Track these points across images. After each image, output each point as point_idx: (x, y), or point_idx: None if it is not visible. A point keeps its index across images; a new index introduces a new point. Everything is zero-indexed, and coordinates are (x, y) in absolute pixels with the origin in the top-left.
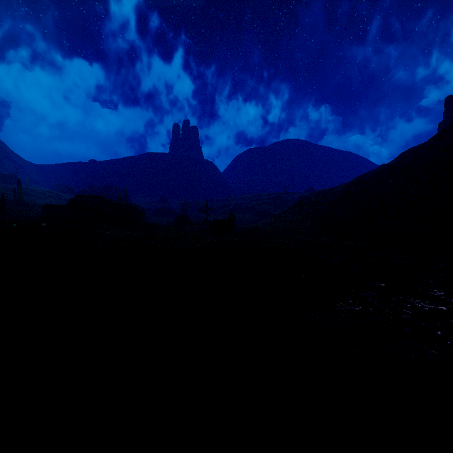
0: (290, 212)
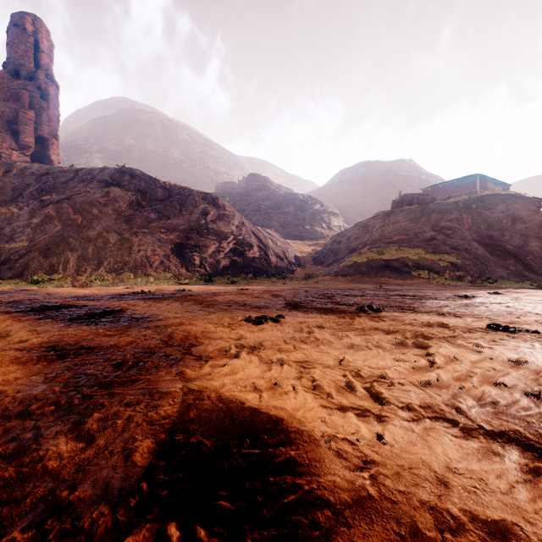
0: None
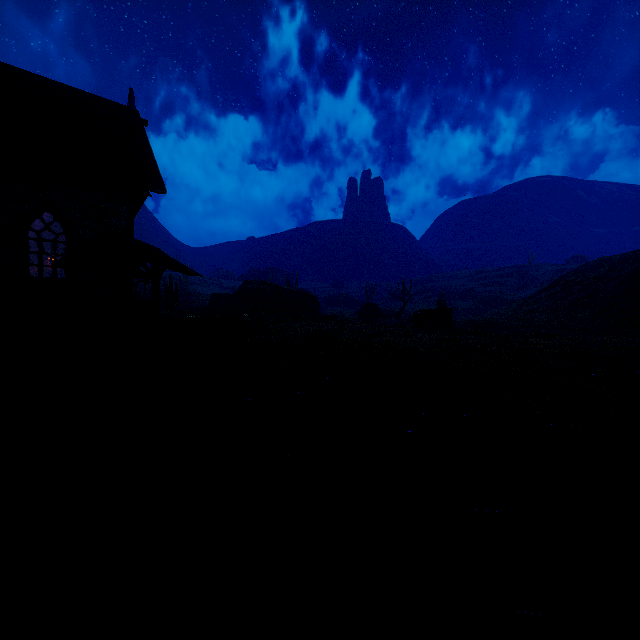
0: (545, 296)
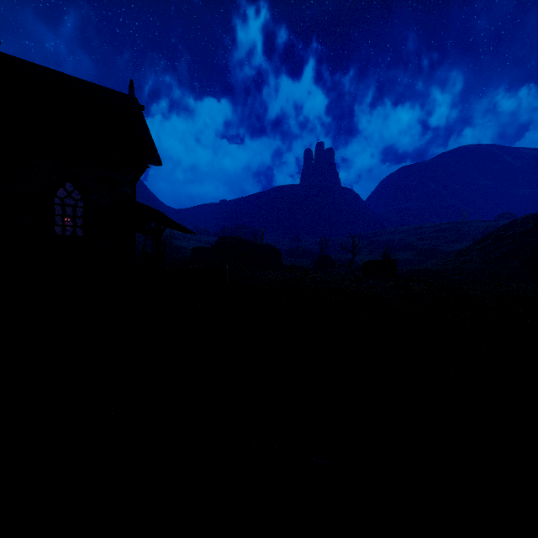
0: (477, 249)
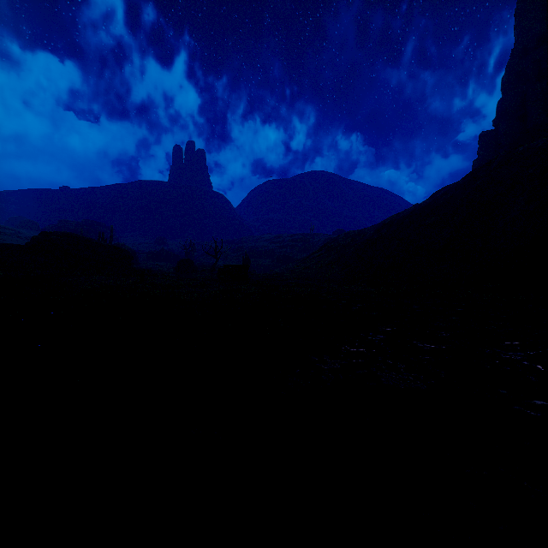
0: (315, 257)
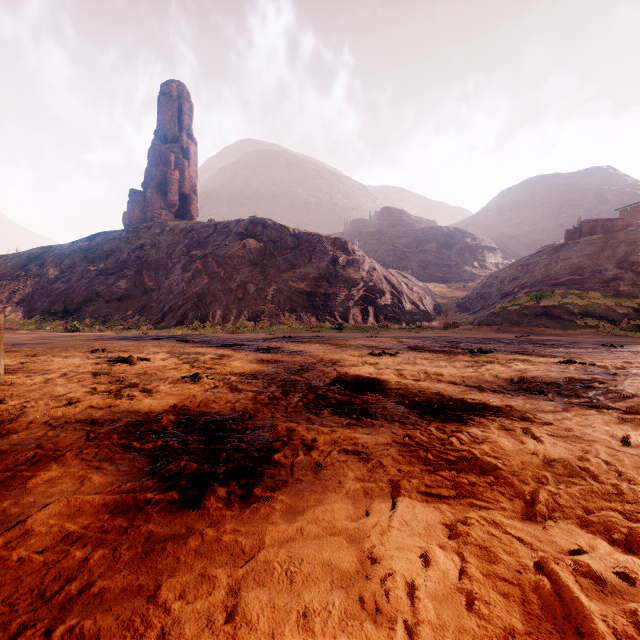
0: None
